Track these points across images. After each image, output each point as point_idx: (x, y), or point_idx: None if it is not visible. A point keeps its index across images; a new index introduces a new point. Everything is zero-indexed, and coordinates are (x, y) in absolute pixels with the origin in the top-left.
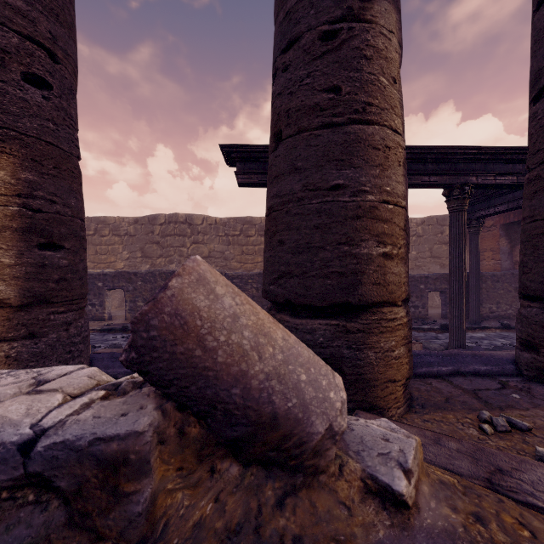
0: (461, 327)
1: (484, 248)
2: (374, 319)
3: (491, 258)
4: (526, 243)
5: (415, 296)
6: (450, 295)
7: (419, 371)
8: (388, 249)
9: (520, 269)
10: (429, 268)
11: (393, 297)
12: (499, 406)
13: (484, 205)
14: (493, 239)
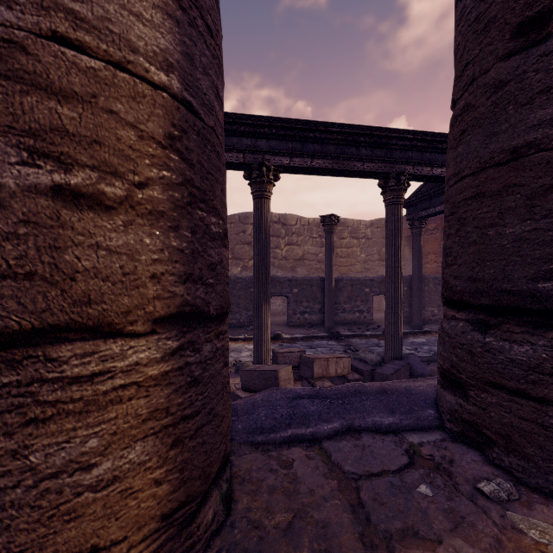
0: (398, 335)
1: (428, 251)
2: (7, 382)
3: (434, 261)
4: (450, 217)
5: (360, 300)
6: (387, 299)
7: (283, 434)
8: (77, 178)
9: (443, 259)
10: (378, 271)
11: (96, 312)
12: (388, 536)
13: (425, 205)
14: (435, 242)
